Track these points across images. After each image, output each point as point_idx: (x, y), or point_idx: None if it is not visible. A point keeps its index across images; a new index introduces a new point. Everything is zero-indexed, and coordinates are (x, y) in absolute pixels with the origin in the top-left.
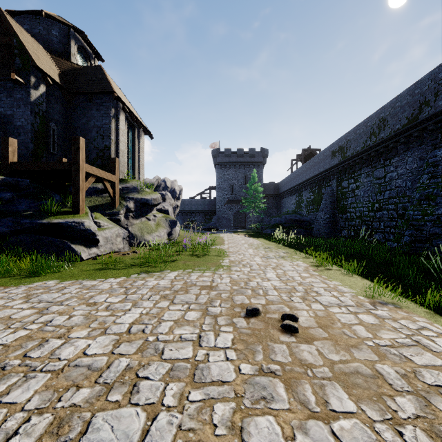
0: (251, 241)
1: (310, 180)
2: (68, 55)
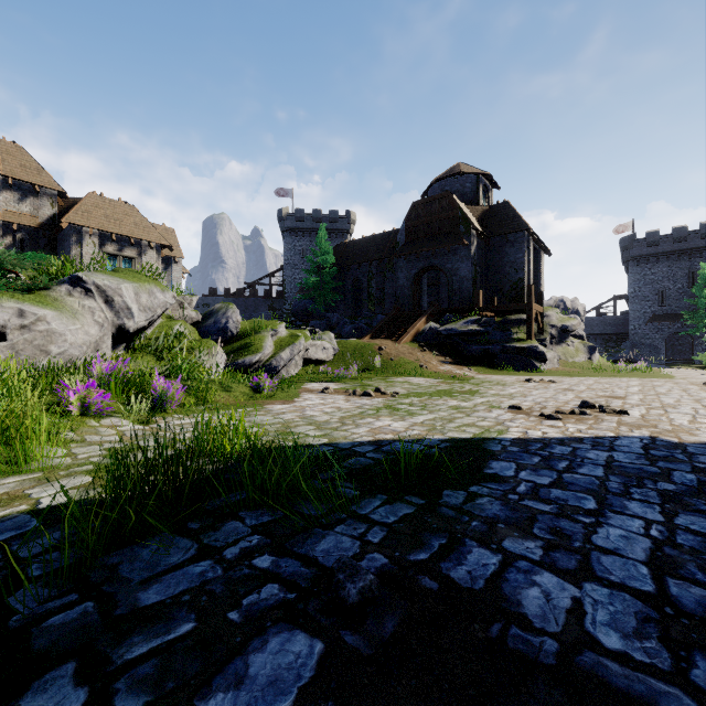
0: (705, 372)
1: None
2: (477, 200)
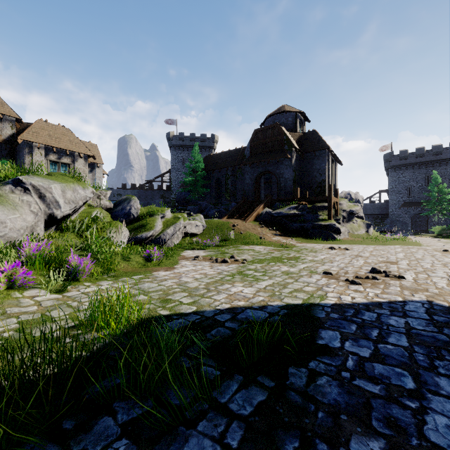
0: (438, 240)
1: None
2: (296, 129)
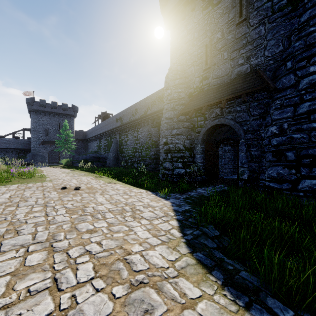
0: (64, 170)
1: (105, 133)
2: None
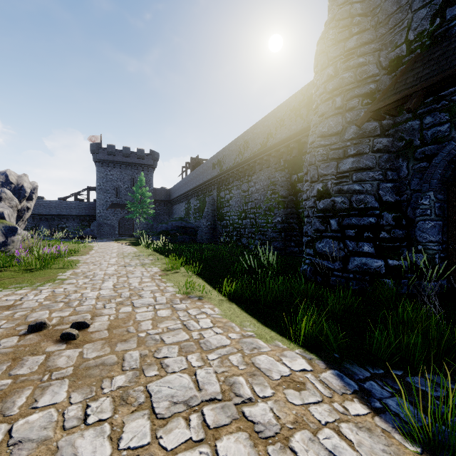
0: (125, 249)
1: (196, 188)
2: None
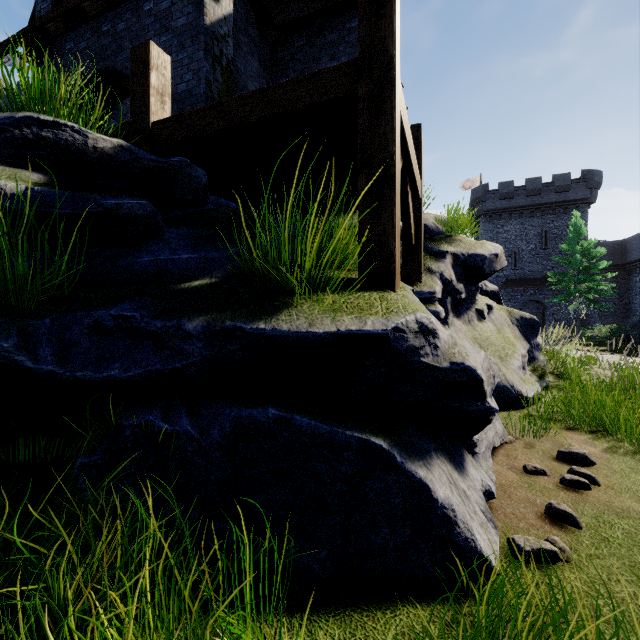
0: None
1: None
2: None
